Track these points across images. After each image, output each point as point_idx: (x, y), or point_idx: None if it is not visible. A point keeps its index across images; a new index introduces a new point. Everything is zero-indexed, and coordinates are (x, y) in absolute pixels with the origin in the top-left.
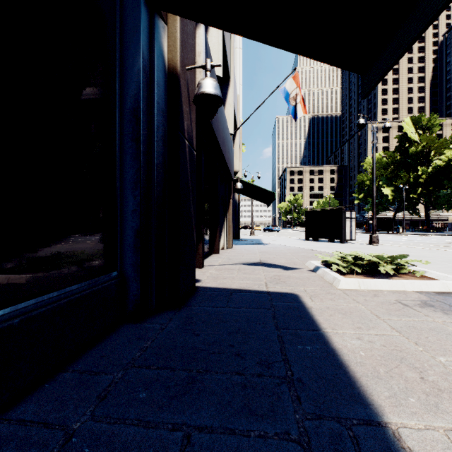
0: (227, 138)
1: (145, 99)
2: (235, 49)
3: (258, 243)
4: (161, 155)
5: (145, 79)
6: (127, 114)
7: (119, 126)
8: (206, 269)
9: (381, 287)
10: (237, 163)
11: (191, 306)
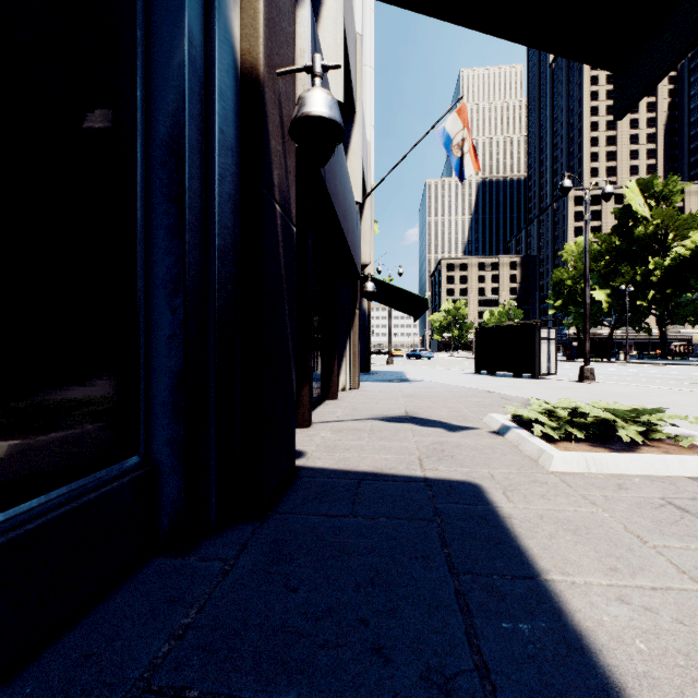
0: (350, 208)
1: (196, 123)
2: (363, 67)
3: (400, 379)
4: (228, 231)
5: (196, 83)
6: (159, 149)
7: (144, 172)
8: (316, 429)
9: (627, 468)
10: (367, 251)
11: (286, 514)
